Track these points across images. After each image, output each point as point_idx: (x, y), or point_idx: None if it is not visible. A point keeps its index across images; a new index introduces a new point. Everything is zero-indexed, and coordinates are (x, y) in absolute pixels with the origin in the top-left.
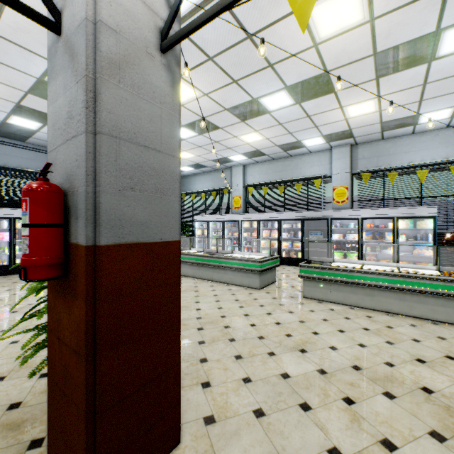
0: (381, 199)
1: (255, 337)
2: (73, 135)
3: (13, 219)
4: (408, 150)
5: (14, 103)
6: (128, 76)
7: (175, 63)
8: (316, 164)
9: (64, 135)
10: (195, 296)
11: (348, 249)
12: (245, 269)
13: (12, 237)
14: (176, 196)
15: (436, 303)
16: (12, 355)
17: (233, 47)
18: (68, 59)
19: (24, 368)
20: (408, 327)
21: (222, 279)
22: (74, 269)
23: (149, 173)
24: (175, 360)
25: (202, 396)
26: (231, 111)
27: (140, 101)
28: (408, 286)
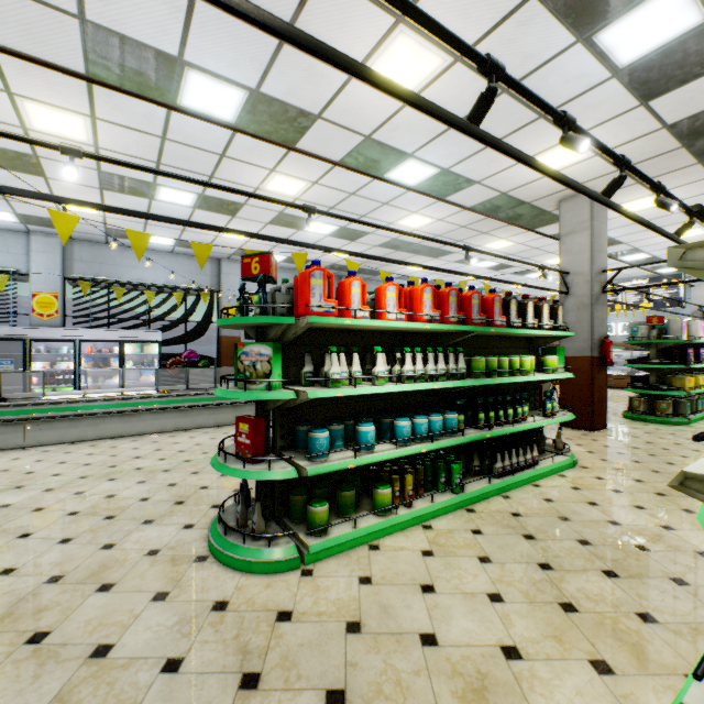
0: (106, 317)
1: None
2: None
3: None
4: (137, 265)
5: None
6: None
7: None
8: None
9: None
10: None
11: (61, 382)
12: None
13: None
14: None
15: (155, 417)
16: None
17: None
18: None
19: None
20: (131, 443)
21: None
22: None
23: None
24: None
25: None
26: None
27: None
28: (132, 408)
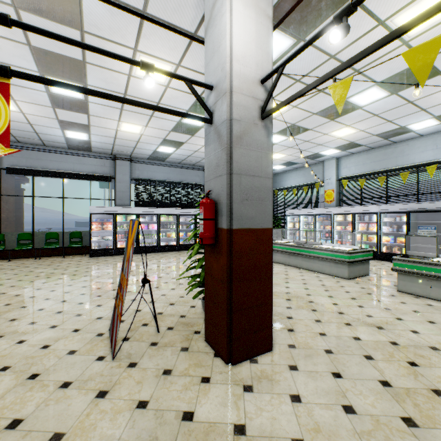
0: None
1: (335, 311)
2: (219, 175)
3: (159, 215)
4: None
5: (162, 139)
6: (244, 141)
7: (269, 122)
8: (430, 148)
9: (214, 174)
10: (285, 278)
11: None
12: (332, 260)
13: (158, 227)
14: (270, 202)
15: None
16: (174, 295)
17: (317, 68)
18: (216, 137)
19: (182, 301)
20: None
21: (310, 267)
22: (220, 241)
23: (255, 190)
24: (269, 299)
25: (287, 334)
26: (319, 114)
27: (250, 151)
28: None
